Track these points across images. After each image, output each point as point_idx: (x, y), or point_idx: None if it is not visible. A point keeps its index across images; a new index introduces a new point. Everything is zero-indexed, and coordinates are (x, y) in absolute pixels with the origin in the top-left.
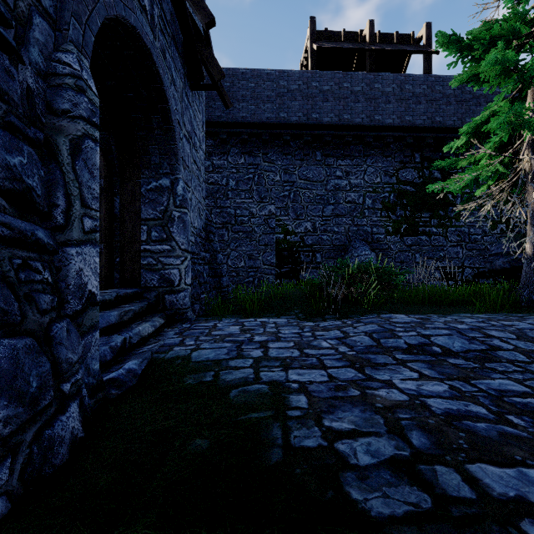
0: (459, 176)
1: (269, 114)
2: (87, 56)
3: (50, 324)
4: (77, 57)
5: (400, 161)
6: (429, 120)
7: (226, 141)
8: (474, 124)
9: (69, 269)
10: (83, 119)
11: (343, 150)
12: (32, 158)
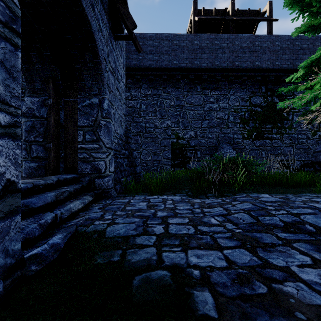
0: (303, 95)
1: (167, 62)
2: None
3: None
4: None
5: (252, 91)
6: (271, 64)
7: (139, 80)
8: (310, 61)
9: None
10: None
11: (214, 85)
12: None
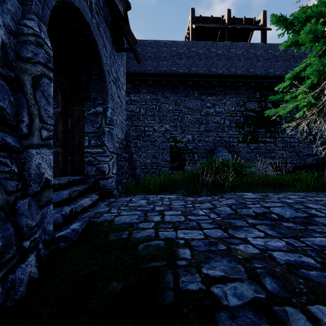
0: (285, 105)
1: (165, 68)
2: (45, 23)
3: (15, 201)
4: (37, 23)
5: (247, 97)
6: (265, 71)
7: (139, 85)
8: (294, 73)
9: (31, 163)
10: (41, 64)
11: (211, 90)
12: (4, 88)
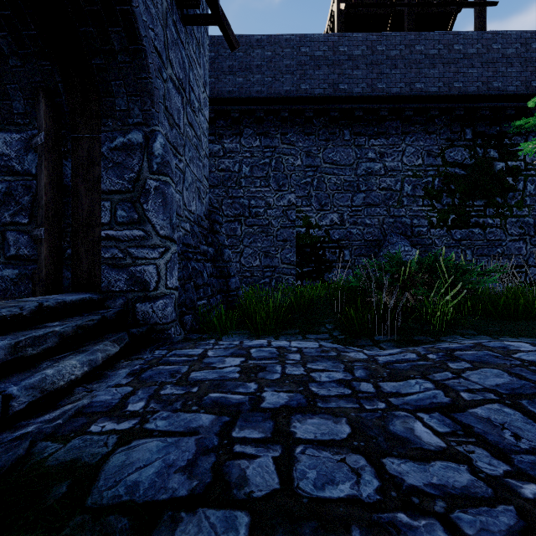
0: None
1: (289, 87)
2: None
3: None
4: None
5: (447, 138)
6: (484, 86)
7: (239, 120)
8: None
9: None
10: None
11: (376, 127)
12: None
